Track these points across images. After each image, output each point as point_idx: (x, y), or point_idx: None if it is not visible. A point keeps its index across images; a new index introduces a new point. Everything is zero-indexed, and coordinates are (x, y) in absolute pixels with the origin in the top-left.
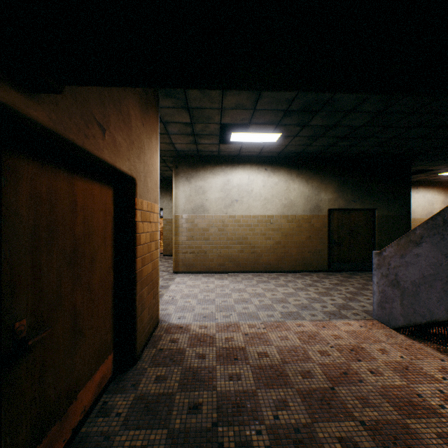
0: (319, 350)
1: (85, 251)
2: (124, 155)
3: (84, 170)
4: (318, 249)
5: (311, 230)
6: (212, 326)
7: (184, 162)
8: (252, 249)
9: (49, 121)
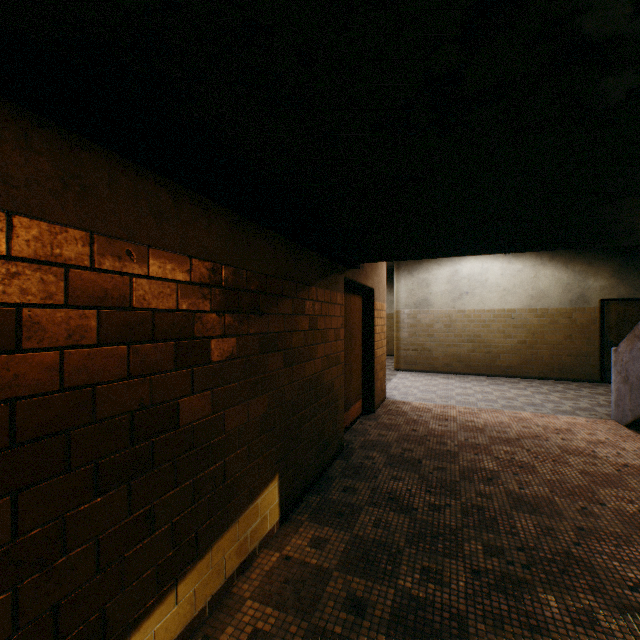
0: (523, 425)
1: (353, 333)
2: (369, 276)
3: (353, 290)
4: (584, 352)
5: (571, 327)
6: (430, 405)
7: None
8: (486, 349)
9: (351, 277)
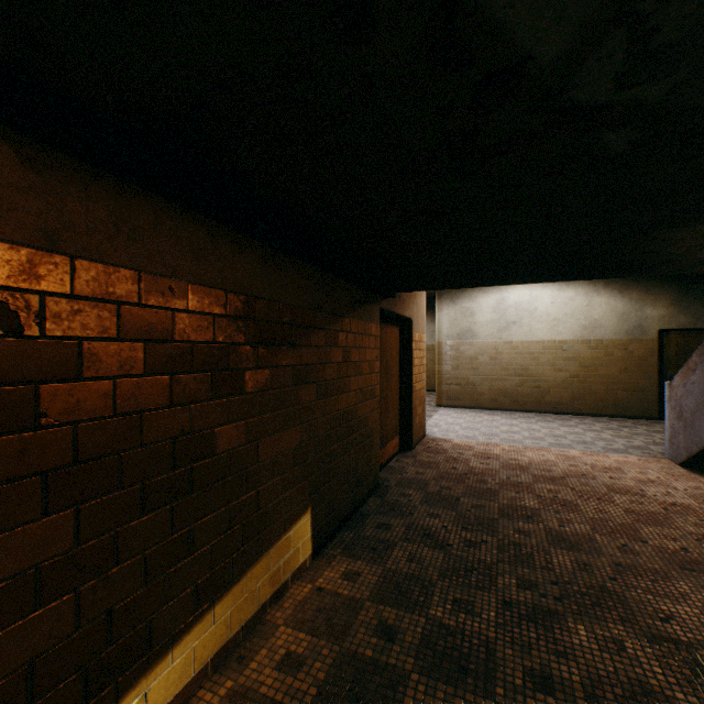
0: (570, 464)
1: (389, 366)
2: (407, 306)
3: (389, 321)
4: (641, 387)
5: (627, 360)
6: (472, 442)
7: None
8: (535, 383)
9: (387, 307)
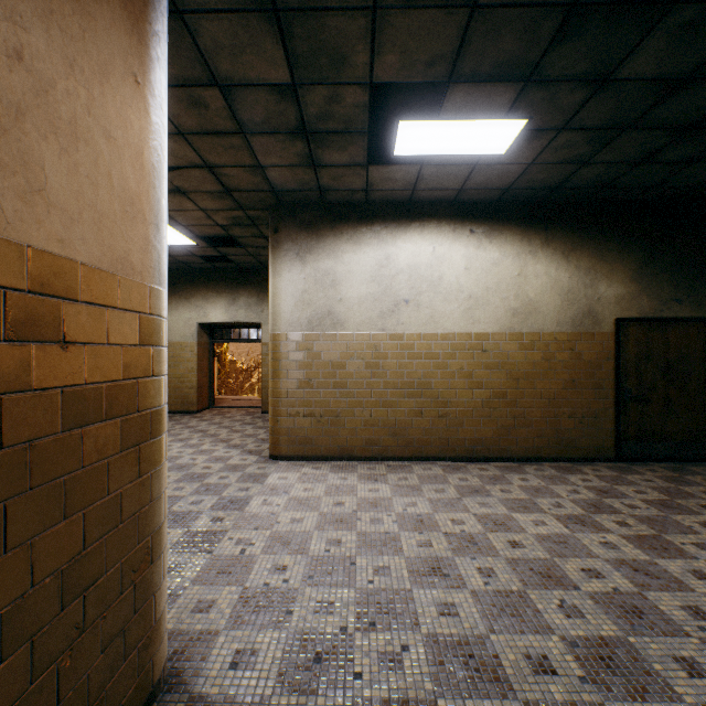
0: None
1: None
2: None
3: None
4: (593, 410)
5: (575, 367)
6: None
7: (291, 219)
8: (440, 409)
9: None
